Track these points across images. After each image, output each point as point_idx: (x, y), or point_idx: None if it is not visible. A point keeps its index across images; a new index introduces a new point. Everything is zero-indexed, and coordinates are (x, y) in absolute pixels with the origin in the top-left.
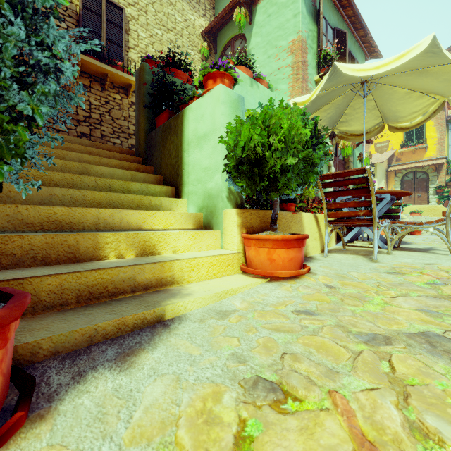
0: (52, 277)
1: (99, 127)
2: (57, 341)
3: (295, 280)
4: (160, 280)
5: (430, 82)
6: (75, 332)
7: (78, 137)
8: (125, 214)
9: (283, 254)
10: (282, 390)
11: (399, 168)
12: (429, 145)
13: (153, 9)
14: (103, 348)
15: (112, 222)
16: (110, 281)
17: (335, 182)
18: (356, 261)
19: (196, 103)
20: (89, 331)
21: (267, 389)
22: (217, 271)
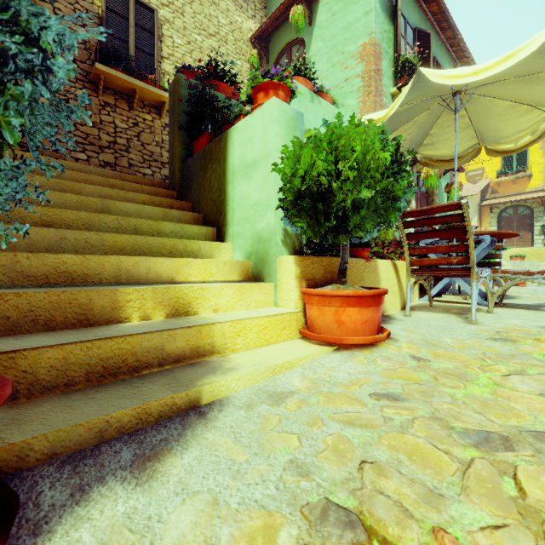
0: (54, 348)
1: (126, 155)
2: (54, 439)
3: (371, 348)
4: (196, 349)
5: (542, 91)
6: (80, 427)
7: (101, 166)
8: (153, 263)
9: (355, 315)
10: (364, 526)
11: (496, 202)
12: (534, 173)
13: (192, 10)
14: (116, 448)
15: (137, 273)
16: (130, 352)
17: (421, 220)
18: (448, 322)
19: (243, 123)
20: (98, 424)
21: (342, 523)
22: (269, 336)
